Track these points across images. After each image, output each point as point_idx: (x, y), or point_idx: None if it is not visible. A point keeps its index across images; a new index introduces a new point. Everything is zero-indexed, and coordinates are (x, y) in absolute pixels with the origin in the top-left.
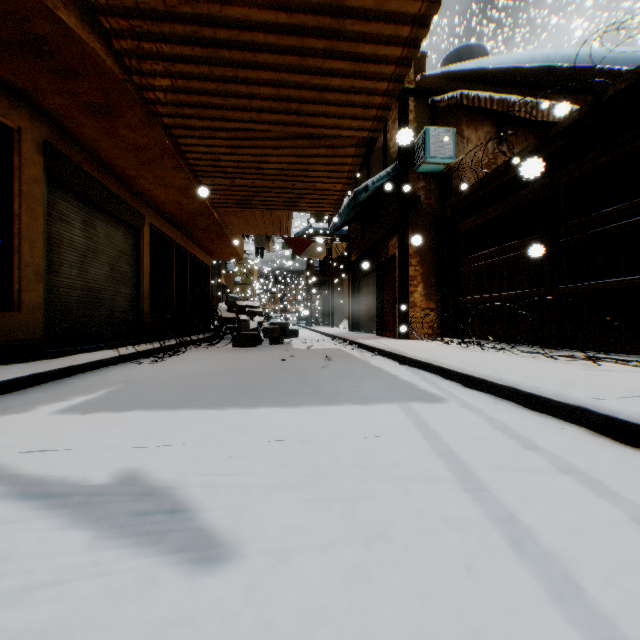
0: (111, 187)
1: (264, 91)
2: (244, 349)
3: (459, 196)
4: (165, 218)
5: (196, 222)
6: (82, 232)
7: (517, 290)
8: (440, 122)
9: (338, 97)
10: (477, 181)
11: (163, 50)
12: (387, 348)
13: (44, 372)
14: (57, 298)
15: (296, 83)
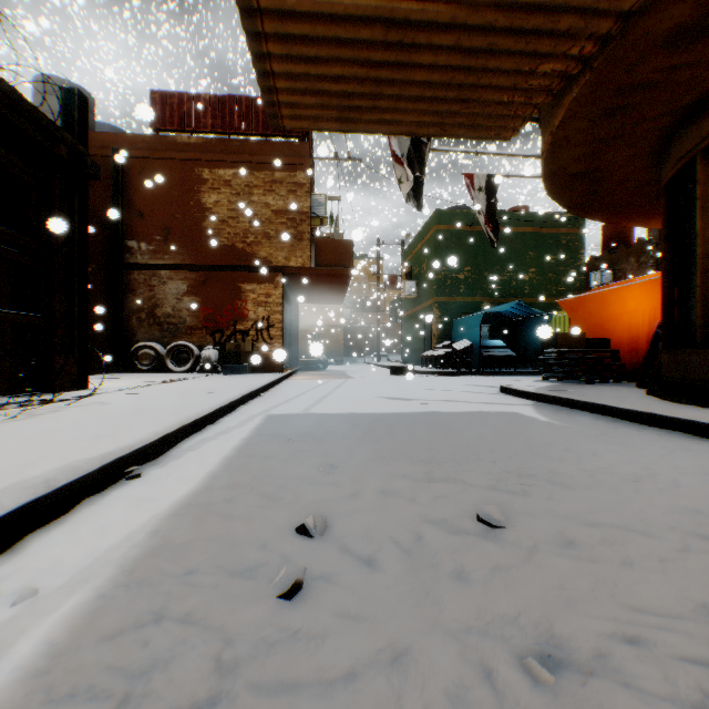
0: None
1: (429, 60)
2: None
3: None
4: None
5: None
6: None
7: None
8: None
9: (331, 54)
10: None
11: (509, 98)
12: None
13: (666, 416)
14: None
15: (386, 64)
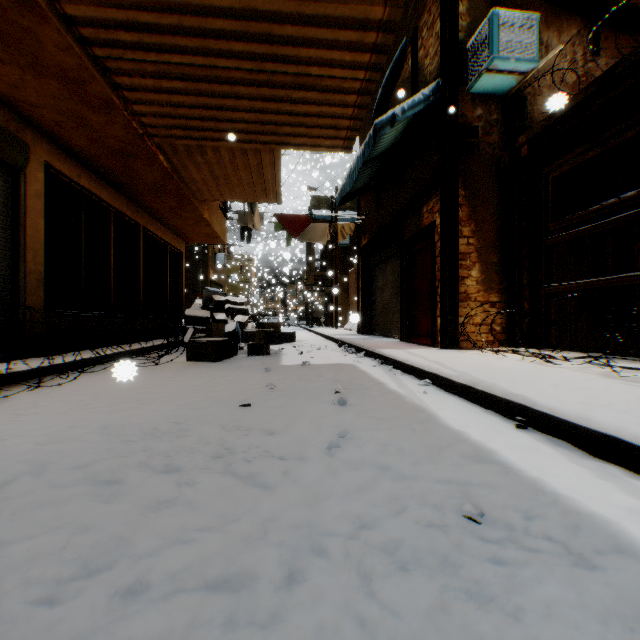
0: None
1: None
2: (200, 367)
3: (549, 118)
4: (87, 165)
5: (136, 172)
6: None
7: None
8: None
9: None
10: (596, 78)
11: None
12: (456, 376)
13: None
14: None
15: None
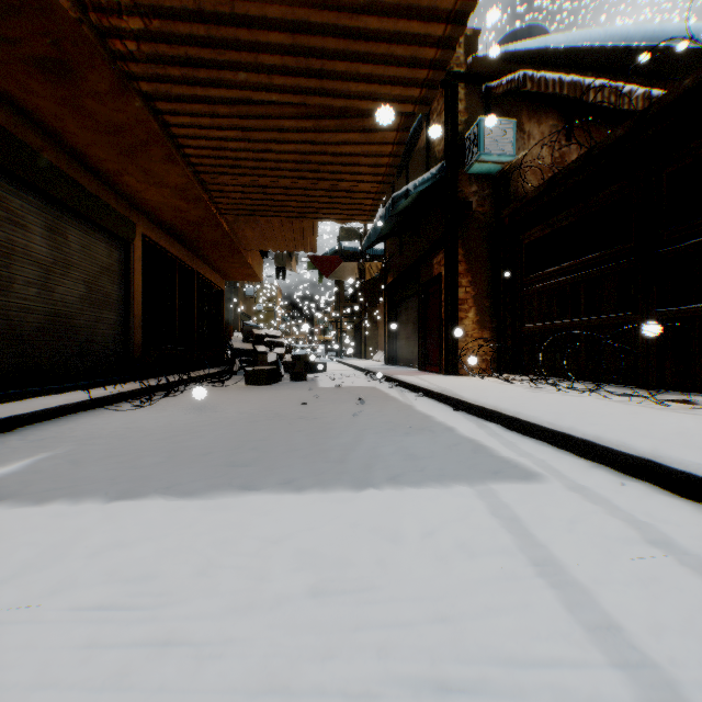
0: (87, 185)
1: (274, 39)
2: (258, 388)
3: (521, 201)
4: (164, 229)
5: (202, 234)
6: (45, 240)
7: (598, 315)
8: (496, 114)
9: (375, 49)
10: (545, 181)
11: None
12: (435, 388)
13: None
14: (5, 324)
15: (317, 27)
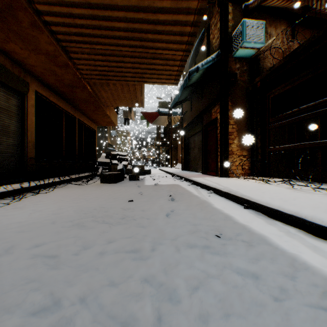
0: None
1: None
2: (107, 185)
3: (269, 70)
4: (53, 91)
5: (76, 94)
6: None
7: None
8: None
9: None
10: (289, 53)
11: None
12: (223, 188)
13: None
14: None
15: None
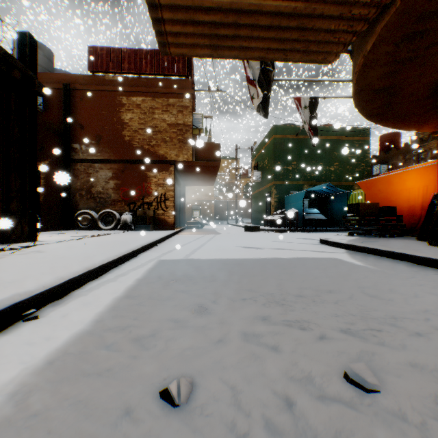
0: None
1: None
2: None
3: None
4: None
5: None
6: None
7: None
8: None
9: None
10: None
11: (335, 27)
12: None
13: None
14: None
15: None
